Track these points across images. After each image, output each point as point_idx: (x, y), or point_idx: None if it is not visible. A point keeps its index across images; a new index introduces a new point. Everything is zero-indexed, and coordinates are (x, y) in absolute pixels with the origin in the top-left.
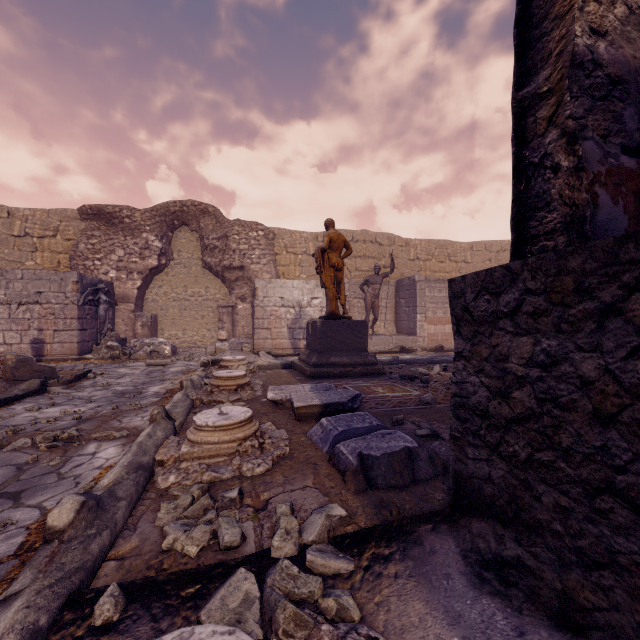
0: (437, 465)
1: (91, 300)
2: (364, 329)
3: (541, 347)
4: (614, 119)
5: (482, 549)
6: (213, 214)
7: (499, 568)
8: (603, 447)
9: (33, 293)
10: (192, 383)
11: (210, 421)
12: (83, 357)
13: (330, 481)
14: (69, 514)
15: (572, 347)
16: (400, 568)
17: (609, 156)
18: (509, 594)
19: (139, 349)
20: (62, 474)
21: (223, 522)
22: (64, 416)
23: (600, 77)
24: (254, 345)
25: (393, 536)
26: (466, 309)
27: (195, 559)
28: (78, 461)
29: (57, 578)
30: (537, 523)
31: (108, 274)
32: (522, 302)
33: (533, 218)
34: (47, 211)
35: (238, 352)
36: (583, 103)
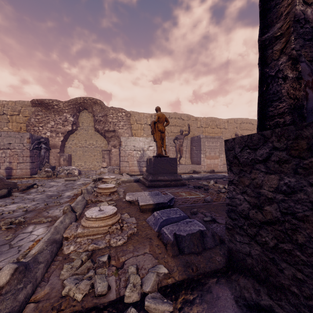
0: (216, 239)
1: (37, 147)
2: (175, 162)
3: (284, 182)
4: None
5: (247, 297)
6: (99, 104)
7: (258, 311)
8: None
9: (6, 144)
10: (87, 191)
11: (93, 215)
12: (32, 176)
13: (158, 249)
14: (6, 276)
15: (305, 183)
16: (199, 309)
17: None
18: None
19: (61, 172)
20: (12, 245)
21: (97, 278)
22: (18, 209)
23: (308, 28)
24: (120, 170)
25: (194, 286)
26: (235, 157)
27: (80, 302)
28: (22, 237)
29: None
30: (281, 285)
31: (46, 134)
32: (271, 154)
33: (271, 106)
34: (14, 102)
35: (112, 173)
36: (299, 42)
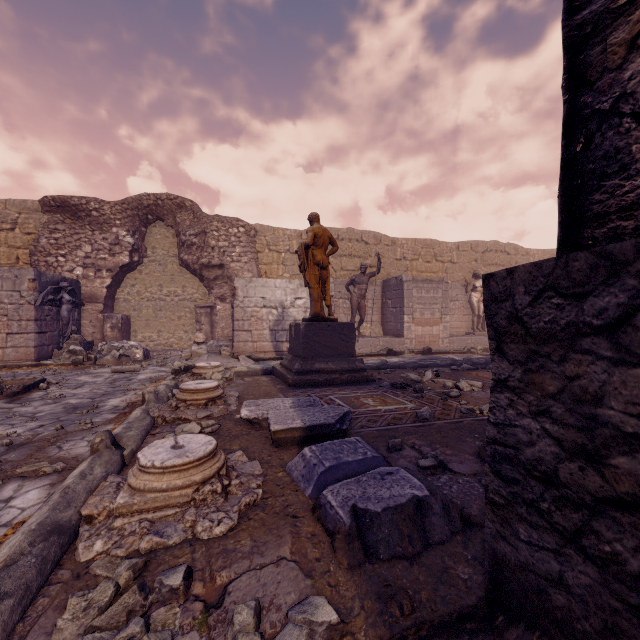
0: (454, 518)
1: (51, 300)
2: (351, 332)
3: None
4: None
5: None
6: (190, 209)
7: None
8: None
9: None
10: (156, 396)
11: (158, 460)
12: (41, 363)
13: (314, 548)
14: None
15: None
16: None
17: None
18: None
19: (106, 353)
20: None
21: None
22: None
23: None
24: (233, 348)
25: None
26: (515, 318)
27: None
28: None
29: None
30: None
31: (73, 271)
32: (636, 310)
33: (598, 190)
34: (4, 202)
35: (216, 356)
36: None
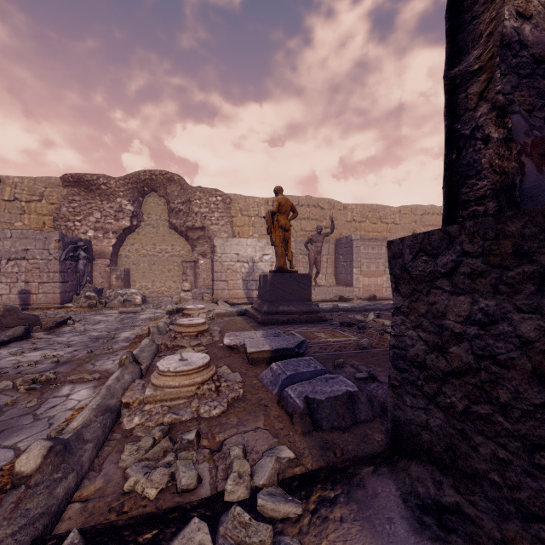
0: (375, 407)
1: (72, 256)
2: (308, 282)
3: (479, 306)
4: (538, 95)
5: (421, 493)
6: (178, 182)
7: (438, 513)
8: (543, 405)
9: (20, 250)
10: (158, 329)
11: (171, 367)
12: (64, 306)
13: (279, 423)
14: (36, 459)
15: (511, 308)
16: (345, 512)
17: (534, 129)
18: (449, 540)
19: (113, 298)
20: (37, 415)
21: (181, 465)
22: (44, 360)
23: (525, 57)
24: (213, 295)
25: (338, 478)
26: (404, 268)
27: (154, 501)
28: (53, 403)
29: (20, 525)
30: (474, 472)
31: (87, 233)
32: (459, 263)
33: (464, 185)
34: (34, 179)
35: (199, 301)
36: (510, 80)
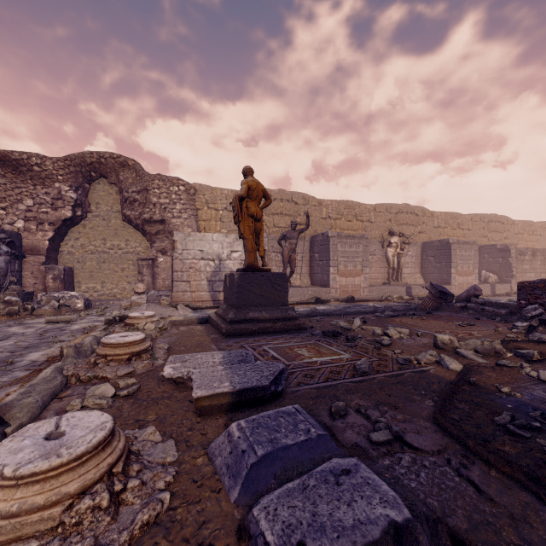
0: None
1: None
2: (284, 282)
3: None
4: None
5: None
6: (133, 167)
7: None
8: None
9: None
10: (76, 350)
11: (11, 464)
12: None
13: None
14: None
15: None
16: None
17: None
18: None
19: (45, 303)
20: None
21: None
22: None
23: None
24: (173, 298)
25: None
26: None
27: None
28: None
29: None
30: None
31: (14, 224)
32: None
33: None
34: None
35: (155, 305)
36: None
